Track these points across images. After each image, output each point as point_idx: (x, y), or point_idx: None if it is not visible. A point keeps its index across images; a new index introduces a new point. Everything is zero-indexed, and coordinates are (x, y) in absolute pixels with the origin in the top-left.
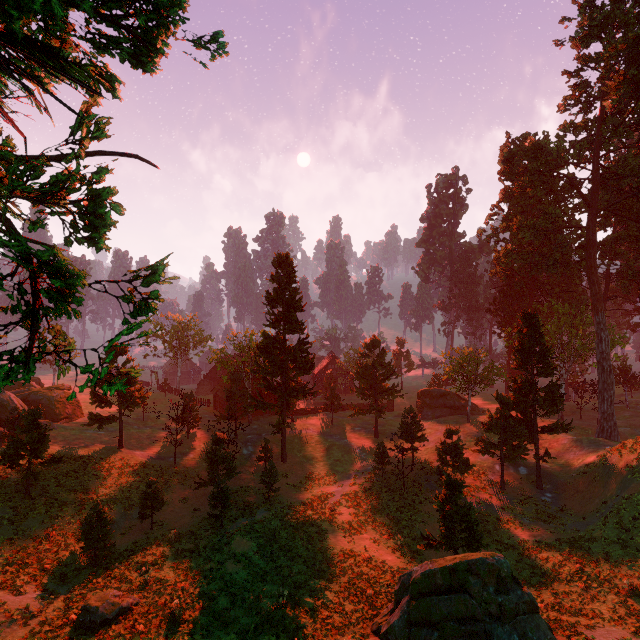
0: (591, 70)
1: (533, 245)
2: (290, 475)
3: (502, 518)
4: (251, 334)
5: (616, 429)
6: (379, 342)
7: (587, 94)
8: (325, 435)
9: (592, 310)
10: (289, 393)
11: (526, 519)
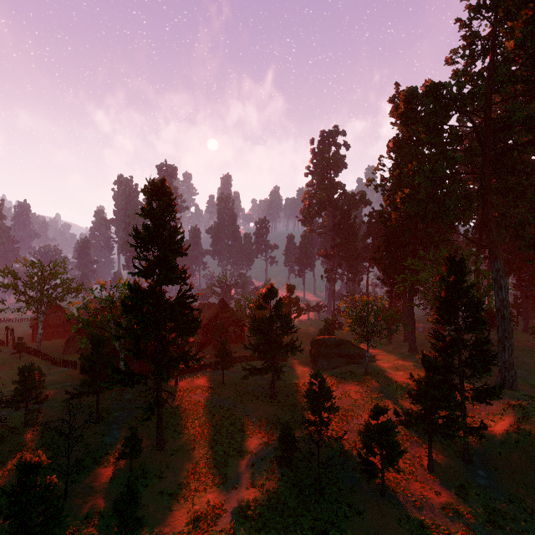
0: (482, 20)
1: (427, 192)
2: (166, 473)
3: (453, 531)
4: (124, 284)
5: (517, 378)
6: (276, 292)
7: (471, 50)
8: (215, 400)
9: (490, 257)
10: (165, 364)
11: (481, 528)
